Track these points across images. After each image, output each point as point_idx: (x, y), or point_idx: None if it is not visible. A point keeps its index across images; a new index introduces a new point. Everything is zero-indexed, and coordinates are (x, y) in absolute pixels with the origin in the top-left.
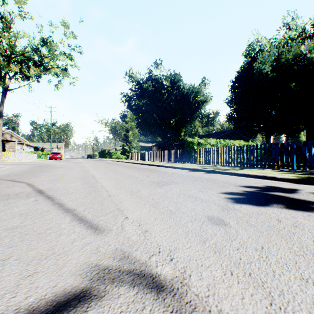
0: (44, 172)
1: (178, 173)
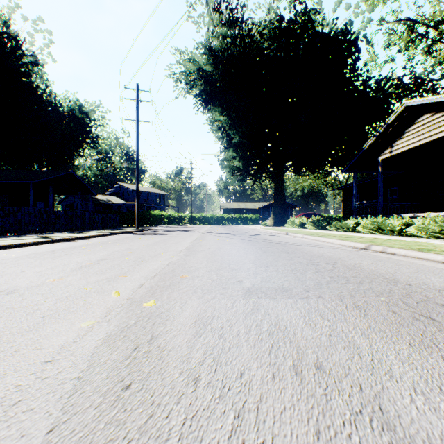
0: (254, 248)
1: (110, 240)
